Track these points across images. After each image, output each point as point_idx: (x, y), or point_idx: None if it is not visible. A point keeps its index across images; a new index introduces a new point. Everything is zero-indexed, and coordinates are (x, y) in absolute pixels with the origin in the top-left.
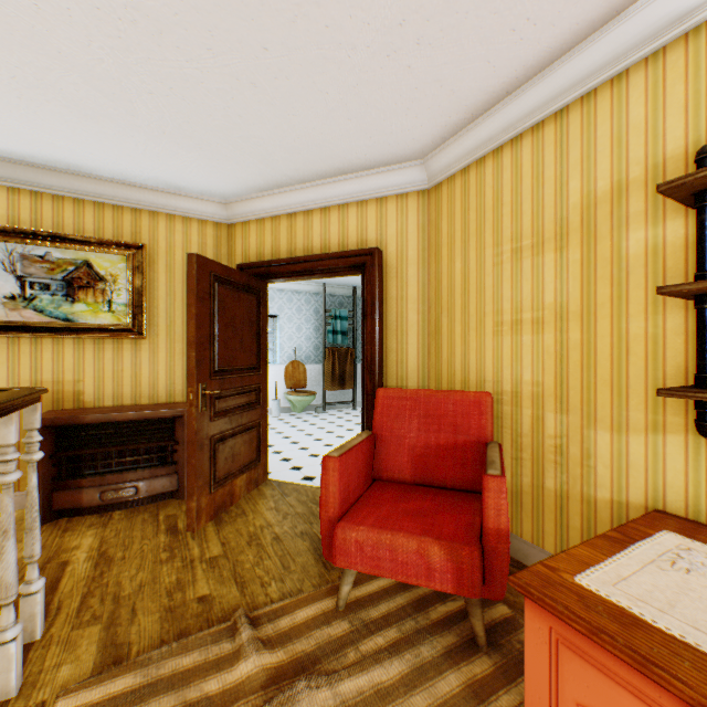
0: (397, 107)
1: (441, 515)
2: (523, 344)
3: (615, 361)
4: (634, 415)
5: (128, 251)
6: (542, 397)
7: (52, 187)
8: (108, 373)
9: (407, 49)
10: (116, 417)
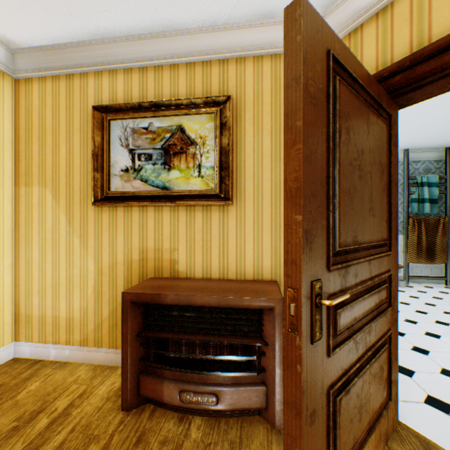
0: None
1: None
2: None
3: None
4: None
5: (215, 108)
6: None
7: (152, 58)
8: (198, 243)
9: None
10: (195, 299)
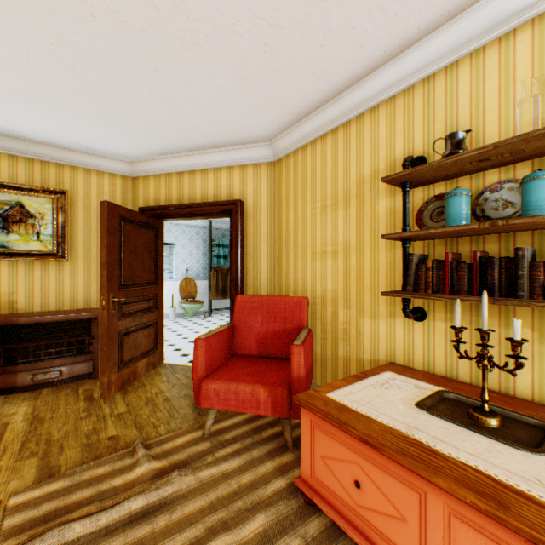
0: (248, 110)
1: (270, 372)
2: (327, 266)
3: (373, 277)
4: (381, 308)
5: (53, 195)
6: (337, 299)
7: None
8: (37, 287)
9: (250, 79)
10: (44, 319)
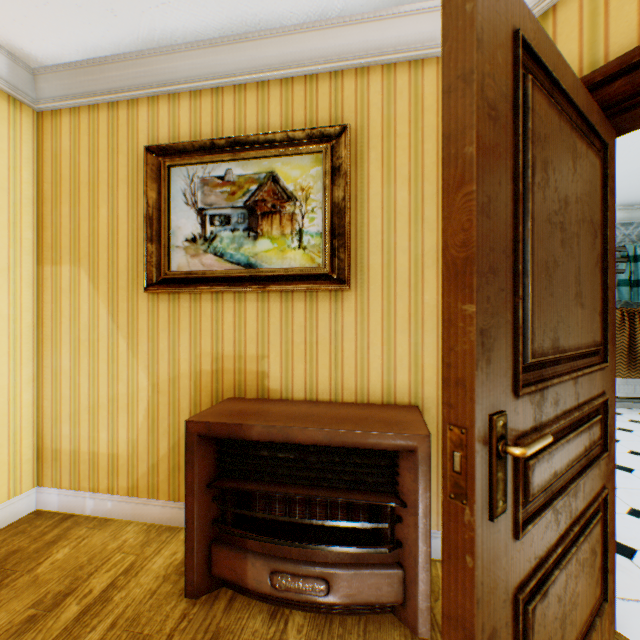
0: None
1: None
2: None
3: None
4: None
5: (323, 144)
6: None
7: (231, 73)
8: (297, 347)
9: None
10: (294, 433)
